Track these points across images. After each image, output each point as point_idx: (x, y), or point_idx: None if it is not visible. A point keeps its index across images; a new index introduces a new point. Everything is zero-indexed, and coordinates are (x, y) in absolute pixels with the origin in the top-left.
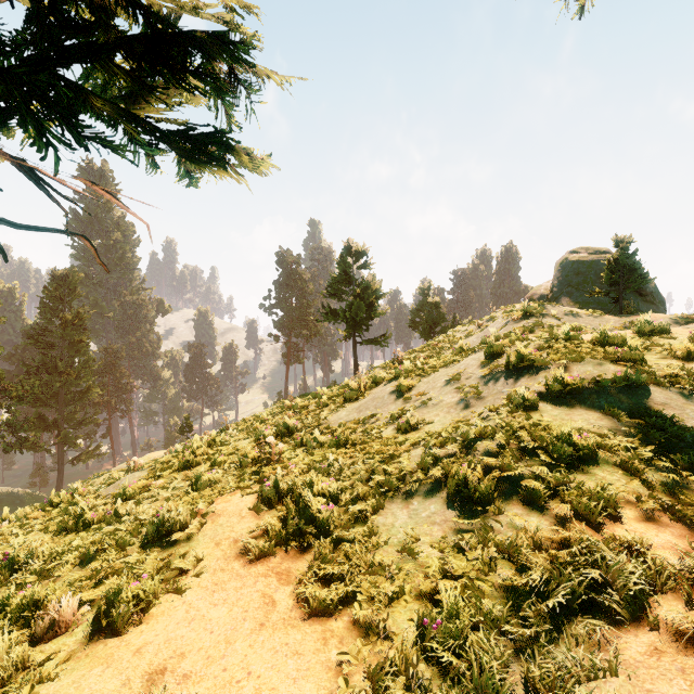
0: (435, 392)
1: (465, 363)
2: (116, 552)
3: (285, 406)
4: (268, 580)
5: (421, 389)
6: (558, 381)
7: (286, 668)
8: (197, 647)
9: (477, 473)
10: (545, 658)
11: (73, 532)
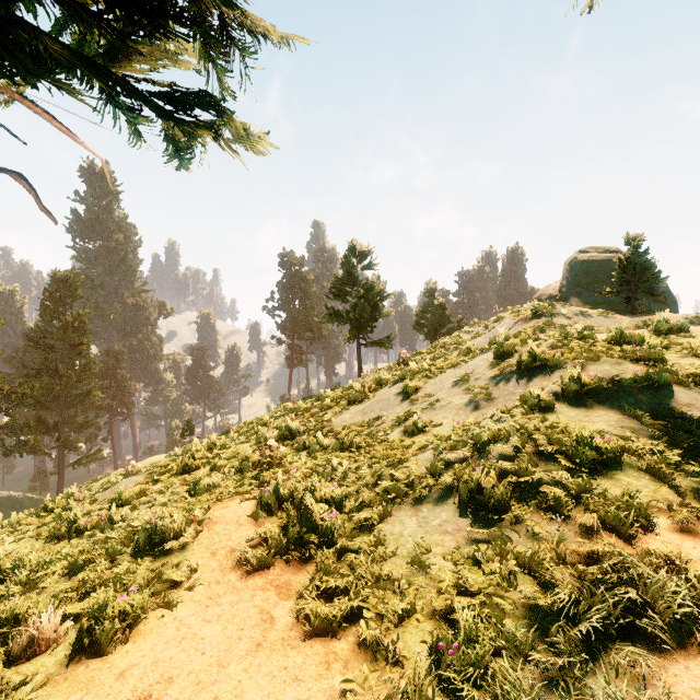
0: (443, 393)
1: (474, 364)
2: (106, 562)
3: (288, 408)
4: (266, 594)
5: (428, 391)
6: (575, 380)
7: (285, 697)
8: (187, 671)
9: (492, 478)
10: (581, 692)
11: (65, 540)
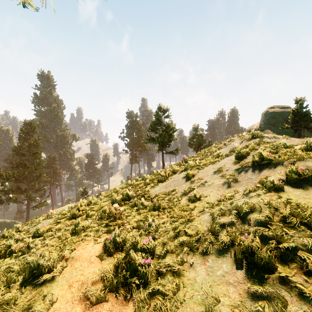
0: (208, 177)
1: (223, 162)
2: (4, 287)
3: (128, 184)
4: None
5: (199, 176)
6: (294, 172)
7: None
8: None
9: (258, 241)
10: None
11: (2, 258)
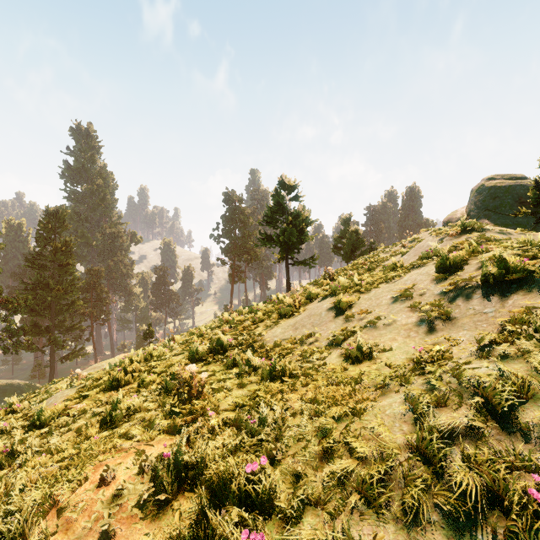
0: (382, 309)
1: (411, 278)
2: None
3: (223, 320)
4: None
5: (363, 307)
6: None
7: None
8: None
9: None
10: None
11: None
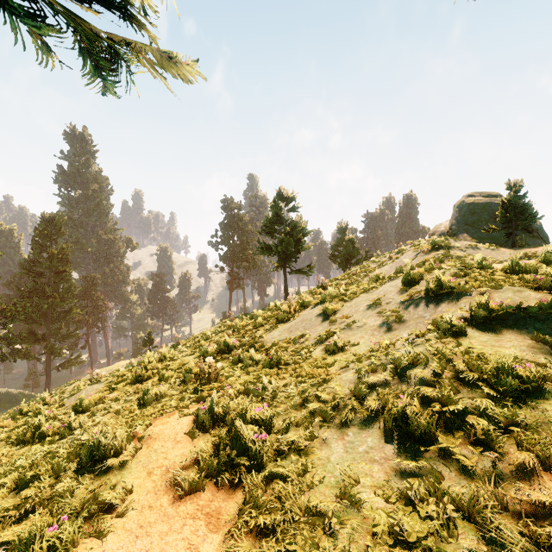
0: (358, 315)
1: (384, 290)
2: (50, 478)
3: (227, 325)
4: (196, 524)
5: (345, 313)
6: (483, 307)
7: None
8: None
9: (416, 405)
10: None
11: (29, 444)
